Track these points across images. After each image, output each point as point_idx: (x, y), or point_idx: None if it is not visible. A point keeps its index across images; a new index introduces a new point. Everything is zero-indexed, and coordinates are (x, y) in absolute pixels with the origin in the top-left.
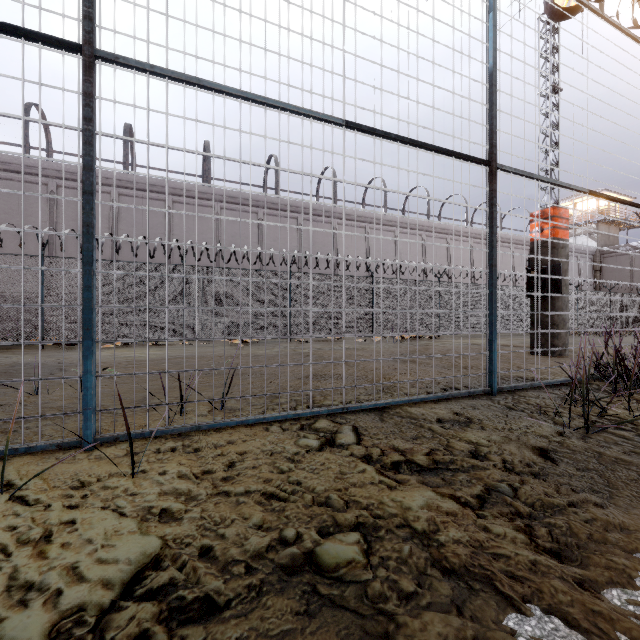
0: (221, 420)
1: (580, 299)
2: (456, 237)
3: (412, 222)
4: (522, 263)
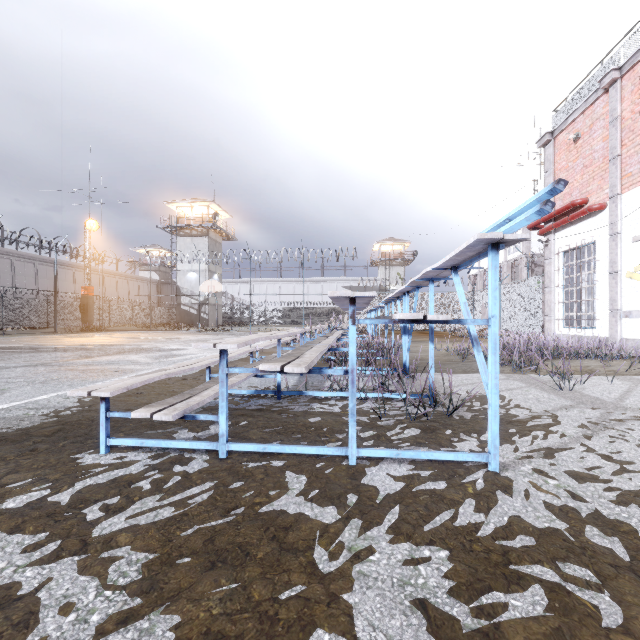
0: (5, 334)
1: (135, 309)
2: (63, 266)
3: (27, 254)
4: (112, 285)
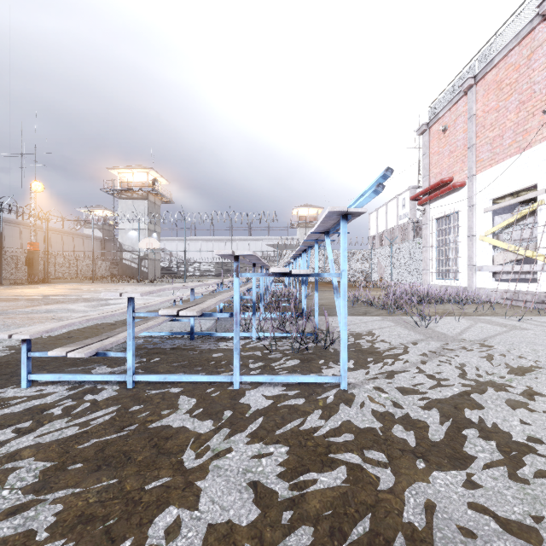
0: None
1: (79, 263)
2: (9, 224)
3: None
4: (57, 242)
